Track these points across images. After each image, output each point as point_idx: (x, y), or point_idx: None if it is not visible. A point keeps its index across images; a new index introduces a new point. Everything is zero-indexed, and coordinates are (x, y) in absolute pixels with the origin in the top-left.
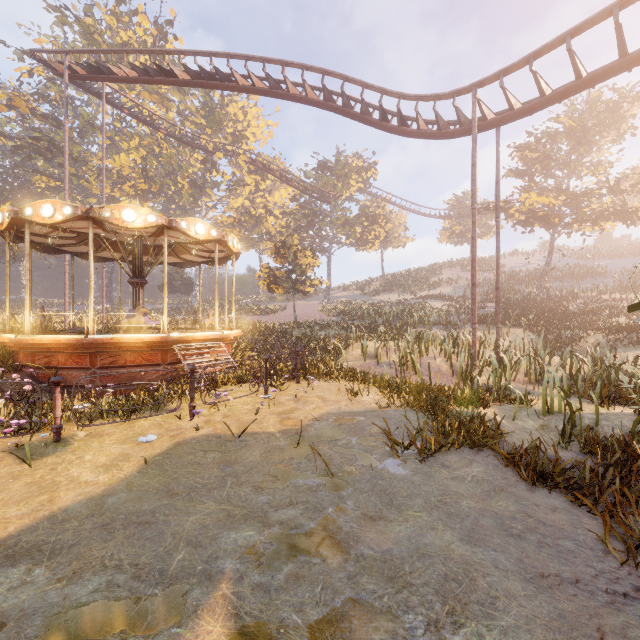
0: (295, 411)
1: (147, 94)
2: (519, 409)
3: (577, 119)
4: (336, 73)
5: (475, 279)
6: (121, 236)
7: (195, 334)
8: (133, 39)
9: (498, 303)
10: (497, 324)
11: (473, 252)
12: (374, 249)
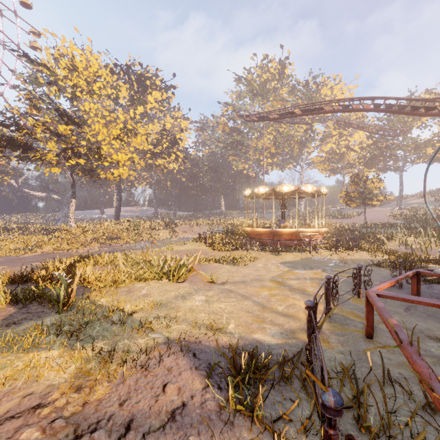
0: (346, 257)
1: (275, 102)
2: None
3: None
4: (380, 97)
5: None
6: None
7: (307, 229)
8: (268, 75)
9: None
10: None
11: None
12: None
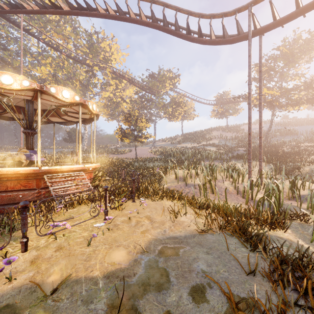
0: (126, 236)
1: (56, 34)
2: (302, 226)
3: (288, 49)
4: (159, 1)
5: (251, 130)
6: (19, 102)
7: (62, 167)
8: None
9: (261, 146)
10: (260, 160)
11: (249, 113)
12: (178, 120)
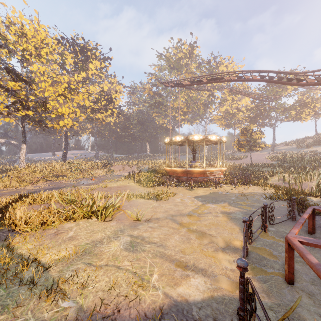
0: (243, 191)
1: (187, 74)
2: None
3: None
4: (265, 70)
5: None
6: None
7: (212, 169)
8: (182, 54)
9: None
10: None
11: None
12: (306, 121)
